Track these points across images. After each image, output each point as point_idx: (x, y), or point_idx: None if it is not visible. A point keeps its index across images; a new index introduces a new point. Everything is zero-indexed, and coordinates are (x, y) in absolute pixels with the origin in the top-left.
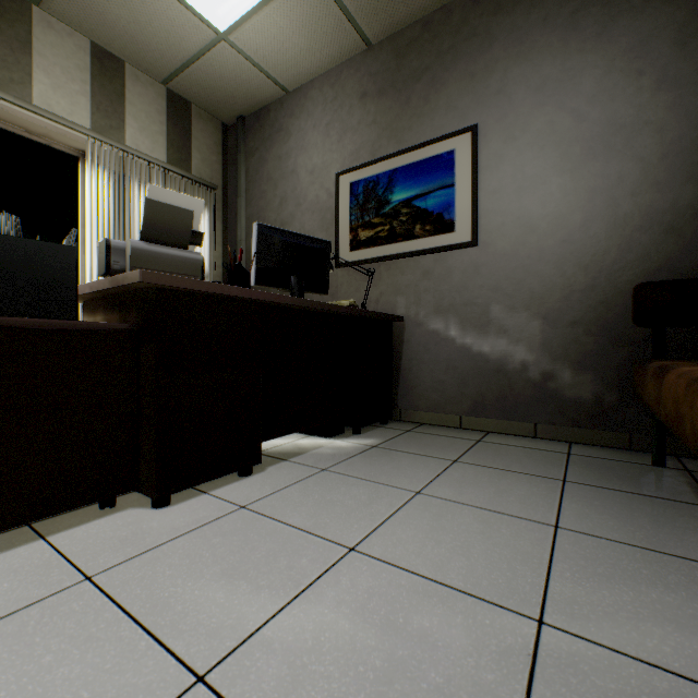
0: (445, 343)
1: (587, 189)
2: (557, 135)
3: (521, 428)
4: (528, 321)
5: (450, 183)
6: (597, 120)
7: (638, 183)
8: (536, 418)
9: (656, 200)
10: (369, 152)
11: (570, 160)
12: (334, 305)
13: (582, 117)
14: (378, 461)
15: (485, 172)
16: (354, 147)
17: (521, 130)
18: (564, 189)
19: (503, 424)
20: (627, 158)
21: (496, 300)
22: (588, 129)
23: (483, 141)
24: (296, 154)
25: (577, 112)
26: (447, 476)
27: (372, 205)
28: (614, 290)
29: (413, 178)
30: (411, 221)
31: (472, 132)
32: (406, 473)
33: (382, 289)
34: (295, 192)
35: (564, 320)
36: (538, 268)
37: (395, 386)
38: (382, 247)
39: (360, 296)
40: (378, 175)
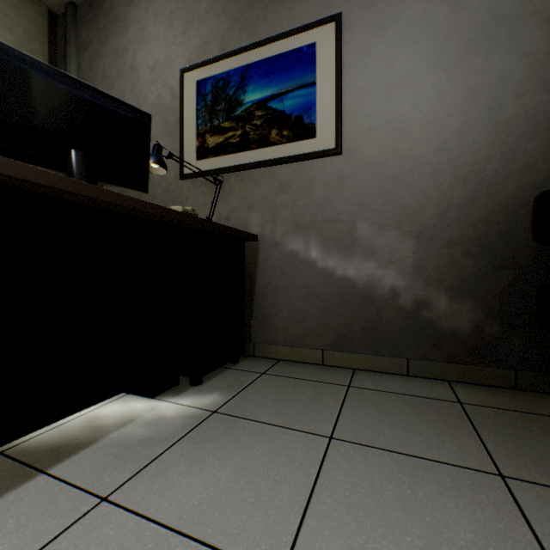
0: (305, 265)
1: (466, 88)
2: (432, 27)
3: (392, 364)
4: (399, 240)
5: (311, 81)
6: (477, 9)
7: (523, 82)
8: (408, 352)
9: (543, 101)
10: (218, 45)
11: (447, 56)
12: (149, 204)
13: (461, 5)
14: (214, 455)
15: (351, 69)
16: (202, 40)
17: (392, 20)
18: (440, 88)
19: (371, 360)
20: (511, 53)
21: (363, 216)
22: (467, 19)
23: (348, 33)
24: (135, 48)
25: (455, 0)
26: (328, 488)
27: (222, 107)
28: (496, 205)
29: (269, 75)
30: (267, 126)
31: (336, 21)
32: (258, 491)
33: (233, 204)
34: (133, 92)
35: (440, 239)
36: (410, 180)
37: (248, 316)
38: (233, 155)
39: (208, 212)
40: (229, 71)
